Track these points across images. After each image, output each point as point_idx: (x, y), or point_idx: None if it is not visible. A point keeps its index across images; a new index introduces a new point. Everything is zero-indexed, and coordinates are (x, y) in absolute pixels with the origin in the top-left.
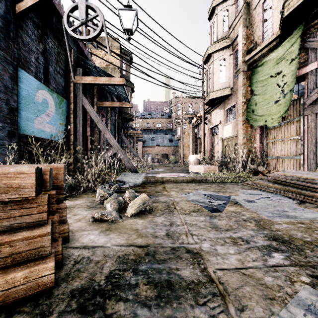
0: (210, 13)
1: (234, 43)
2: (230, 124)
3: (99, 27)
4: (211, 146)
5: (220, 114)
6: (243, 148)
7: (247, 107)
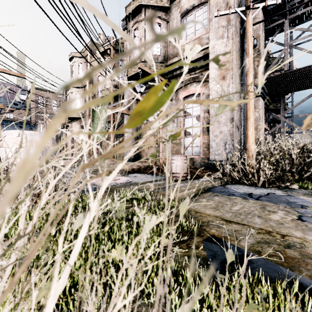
0: (70, 58)
1: (85, 88)
2: (83, 135)
3: (3, 93)
4: (72, 147)
5: (78, 126)
6: (89, 150)
7: (91, 128)
